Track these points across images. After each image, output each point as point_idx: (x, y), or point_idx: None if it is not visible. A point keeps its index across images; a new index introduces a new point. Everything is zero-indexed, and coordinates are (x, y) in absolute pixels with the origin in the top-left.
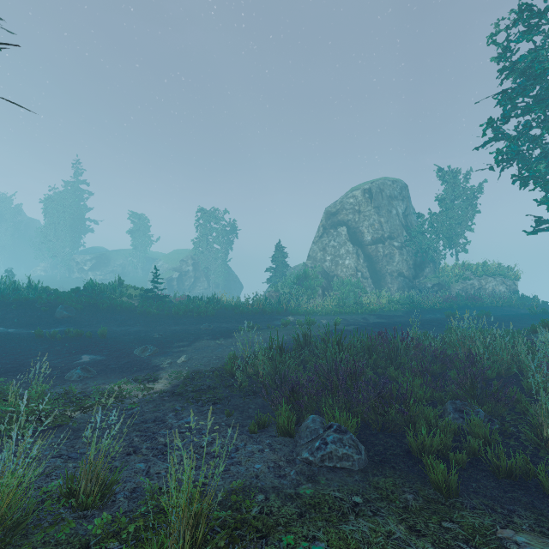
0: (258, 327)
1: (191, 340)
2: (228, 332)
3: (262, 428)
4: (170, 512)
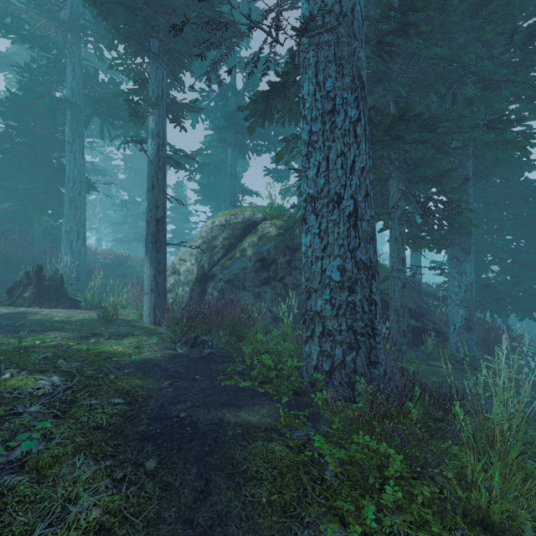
0: None
1: None
2: None
3: None
4: None
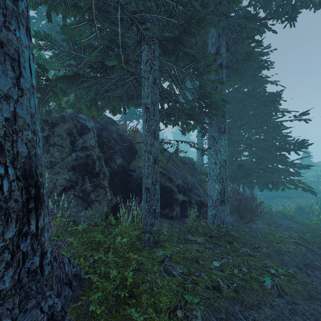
0: (302, 197)
1: (272, 198)
2: (288, 197)
3: (320, 221)
4: (312, 217)
